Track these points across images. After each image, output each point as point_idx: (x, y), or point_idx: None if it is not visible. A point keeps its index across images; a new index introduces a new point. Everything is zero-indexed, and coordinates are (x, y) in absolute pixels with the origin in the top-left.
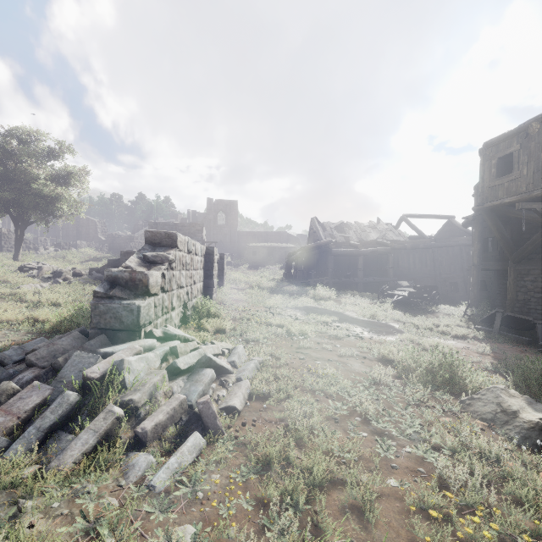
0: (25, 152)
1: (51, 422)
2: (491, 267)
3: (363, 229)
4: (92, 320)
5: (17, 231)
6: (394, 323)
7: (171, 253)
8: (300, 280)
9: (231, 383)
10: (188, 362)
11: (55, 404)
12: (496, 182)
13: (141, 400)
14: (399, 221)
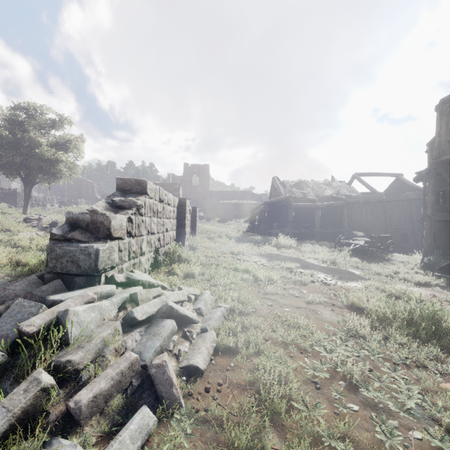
0: (32, 123)
1: None
2: (444, 218)
3: (319, 186)
4: (48, 264)
5: (26, 190)
6: (354, 269)
7: (140, 199)
8: (263, 231)
9: (195, 334)
10: (147, 311)
11: None
12: None
13: (83, 360)
14: (351, 179)
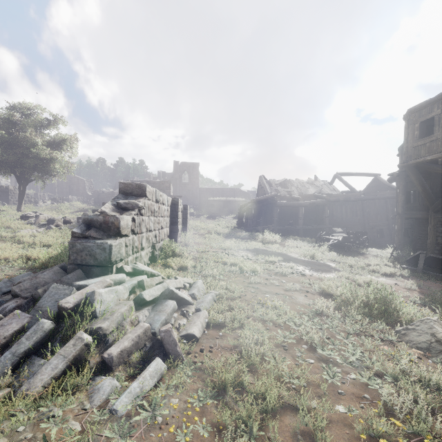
0: (26, 123)
1: (25, 347)
2: (413, 215)
3: (303, 185)
4: (70, 257)
5: (20, 187)
6: (330, 262)
7: (141, 201)
8: (250, 227)
9: (191, 313)
10: (153, 294)
11: (30, 331)
12: (419, 142)
13: (109, 327)
14: (333, 178)
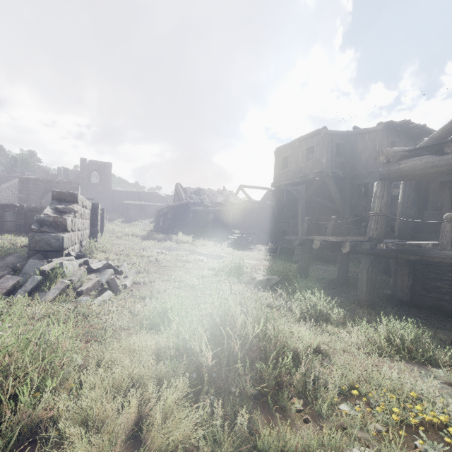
0: None
1: (31, 287)
2: (283, 221)
3: (214, 194)
4: (30, 245)
5: None
6: (225, 254)
7: (74, 206)
8: (166, 230)
9: (122, 278)
10: (97, 266)
11: (30, 281)
12: (281, 172)
13: (75, 280)
14: (238, 189)
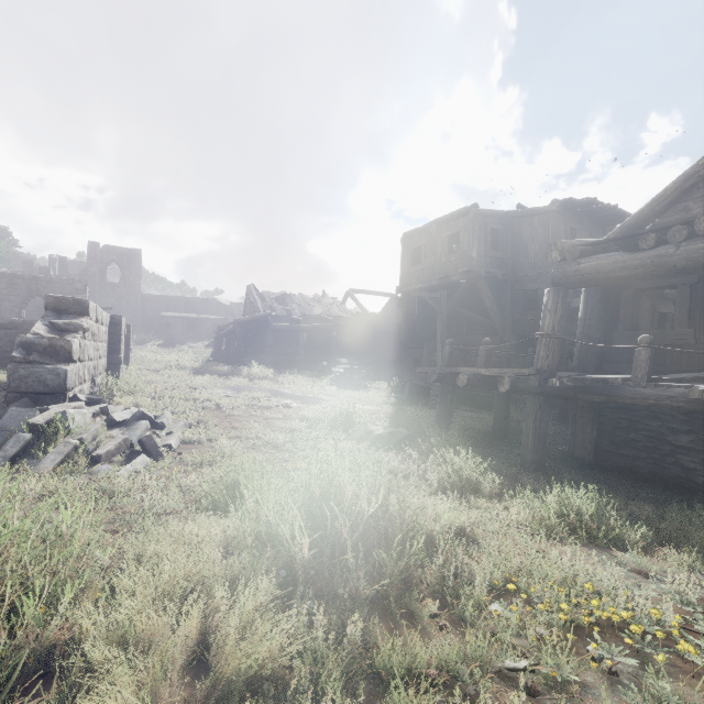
0: None
1: (14, 452)
2: (415, 344)
3: (308, 302)
4: (11, 384)
5: None
6: (326, 396)
7: (84, 321)
8: (233, 359)
9: (164, 434)
10: (123, 416)
11: (12, 441)
12: (411, 270)
13: (88, 439)
14: (345, 296)
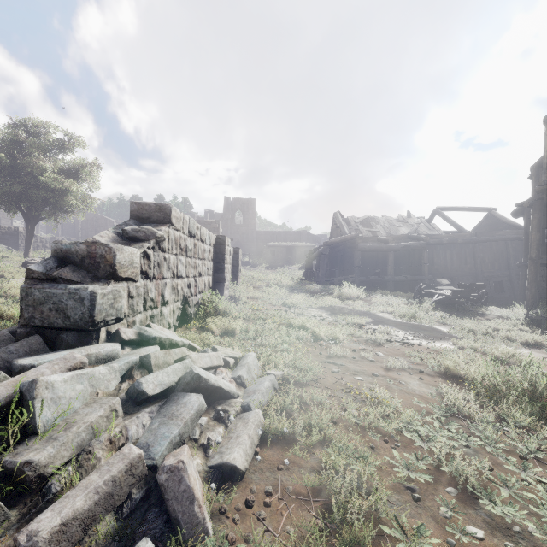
0: (34, 145)
1: None
2: None
3: (392, 223)
4: (23, 313)
5: (28, 227)
6: (440, 326)
7: (161, 230)
8: (322, 279)
9: (233, 414)
10: (163, 381)
11: None
12: None
13: (54, 459)
14: (432, 215)
